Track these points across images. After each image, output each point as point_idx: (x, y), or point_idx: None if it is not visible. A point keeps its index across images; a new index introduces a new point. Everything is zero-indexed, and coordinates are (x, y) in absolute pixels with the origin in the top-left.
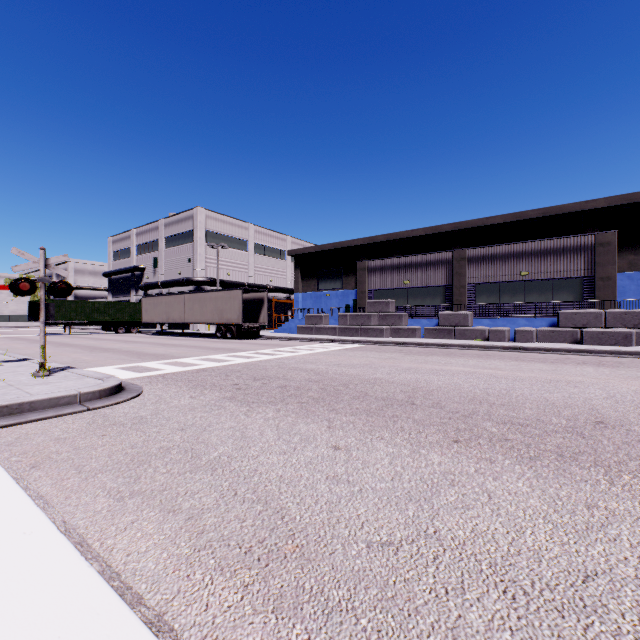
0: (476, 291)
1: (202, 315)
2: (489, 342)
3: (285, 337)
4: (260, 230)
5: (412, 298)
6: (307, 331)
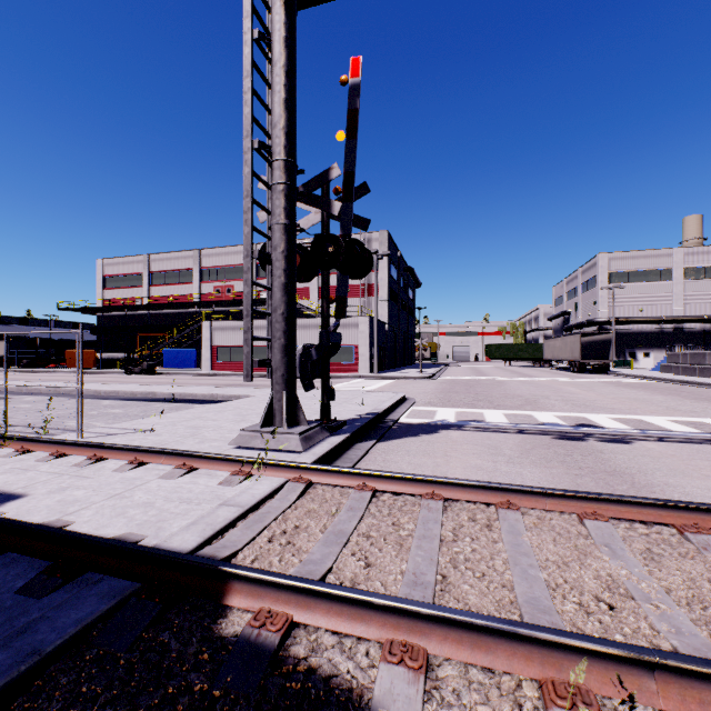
0: None
1: (565, 354)
2: None
3: (619, 373)
4: (695, 250)
5: None
6: (667, 369)
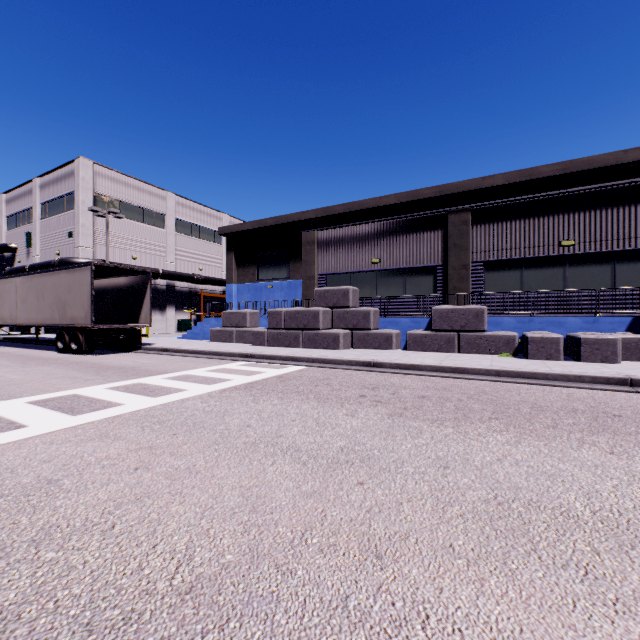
0: (485, 274)
1: (38, 311)
2: (533, 361)
3: (175, 349)
4: (184, 202)
5: (384, 286)
6: (225, 337)
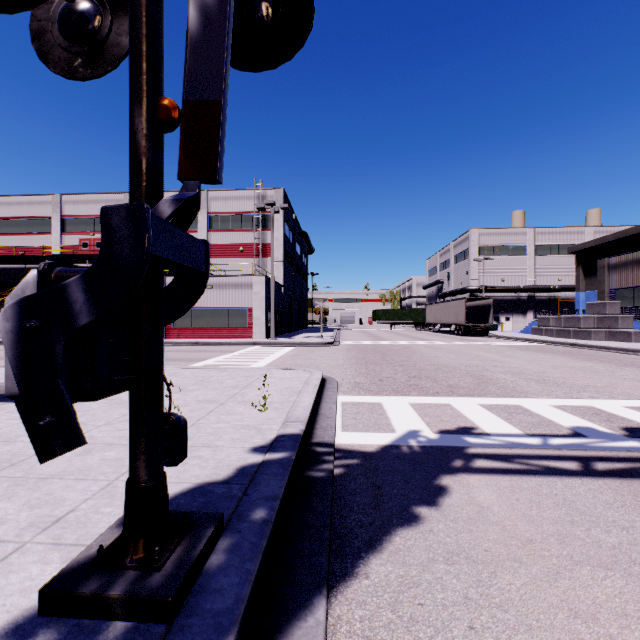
0: None
1: (448, 318)
2: None
3: (500, 336)
4: (543, 231)
5: None
6: (538, 332)
